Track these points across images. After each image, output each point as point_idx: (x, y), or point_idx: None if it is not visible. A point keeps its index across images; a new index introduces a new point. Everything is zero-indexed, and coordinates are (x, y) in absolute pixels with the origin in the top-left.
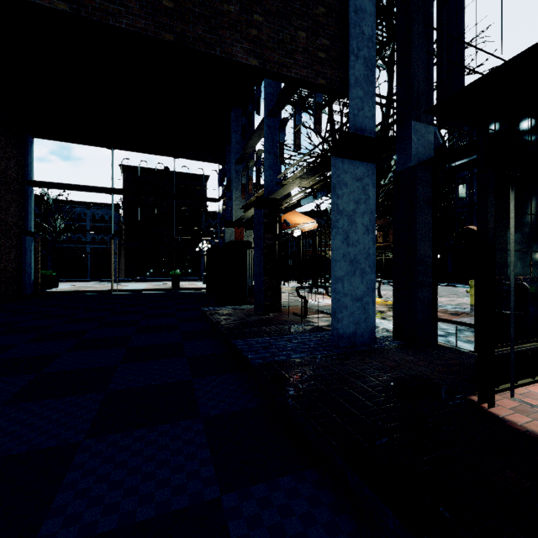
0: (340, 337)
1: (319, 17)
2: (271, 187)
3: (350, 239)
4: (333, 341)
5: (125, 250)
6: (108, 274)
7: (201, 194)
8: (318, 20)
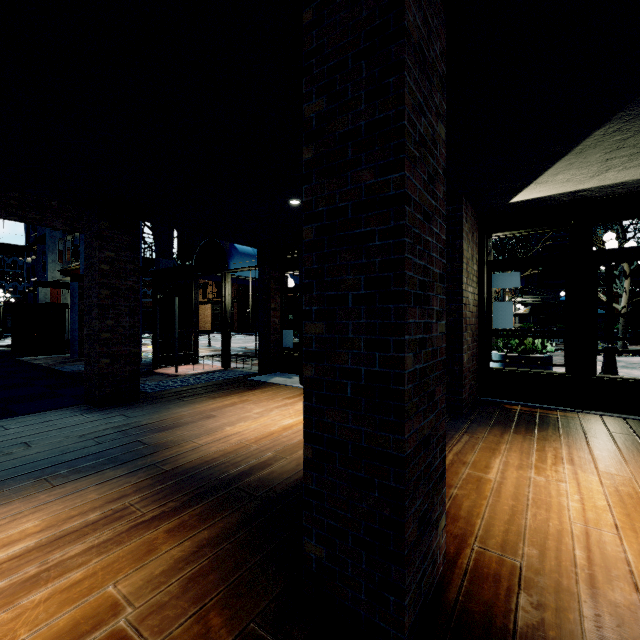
0: None
1: None
2: None
3: None
4: None
5: None
6: None
7: None
8: None
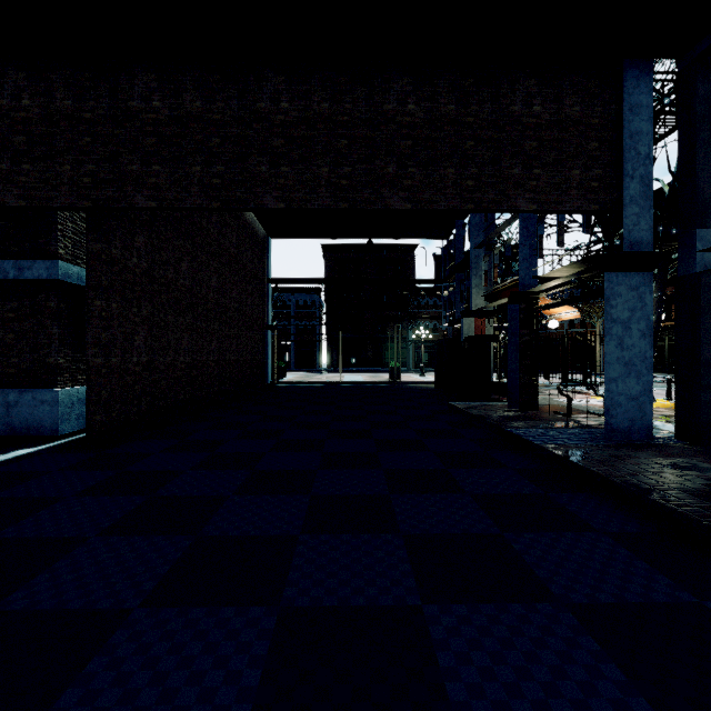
0: (613, 431)
1: (592, 152)
2: (526, 280)
3: (624, 344)
4: (606, 434)
5: (329, 337)
6: (310, 363)
7: (408, 268)
8: (591, 155)
